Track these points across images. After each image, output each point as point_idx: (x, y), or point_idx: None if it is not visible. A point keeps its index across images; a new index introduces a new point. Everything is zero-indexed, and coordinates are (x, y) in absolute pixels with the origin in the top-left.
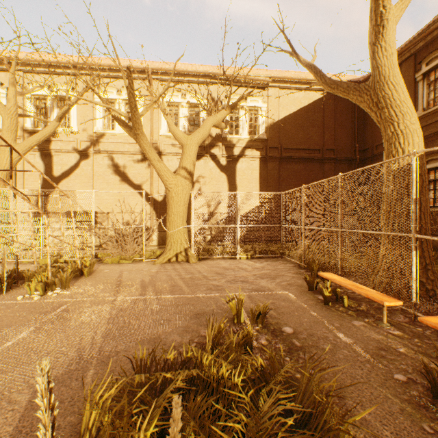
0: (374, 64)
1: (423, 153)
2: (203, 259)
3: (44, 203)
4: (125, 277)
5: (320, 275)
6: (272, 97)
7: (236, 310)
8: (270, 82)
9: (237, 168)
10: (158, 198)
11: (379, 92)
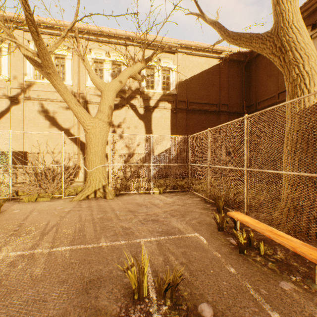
0: (277, 10)
1: None
2: (120, 194)
3: None
4: (31, 219)
5: (230, 215)
6: (181, 61)
7: (137, 281)
8: (179, 48)
9: (153, 117)
10: (85, 140)
11: (283, 36)
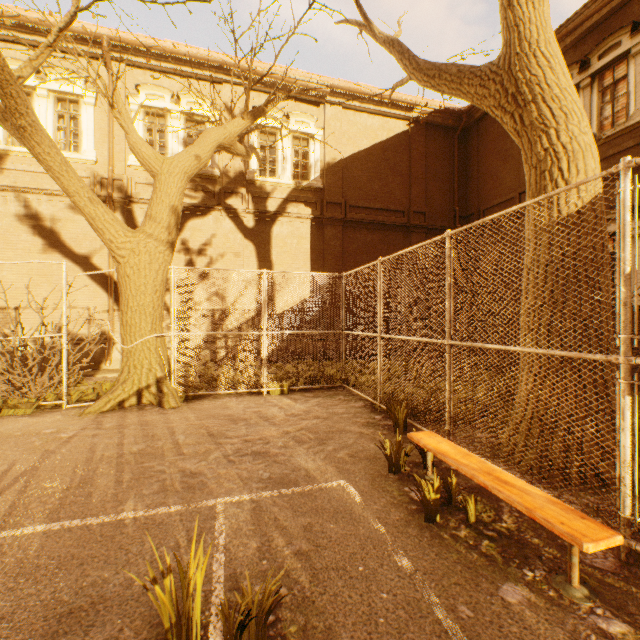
0: (509, 19)
1: (601, 192)
2: (197, 396)
3: None
4: None
5: (414, 440)
6: (332, 120)
7: (176, 609)
8: (328, 94)
9: (274, 234)
10: None
11: (520, 72)
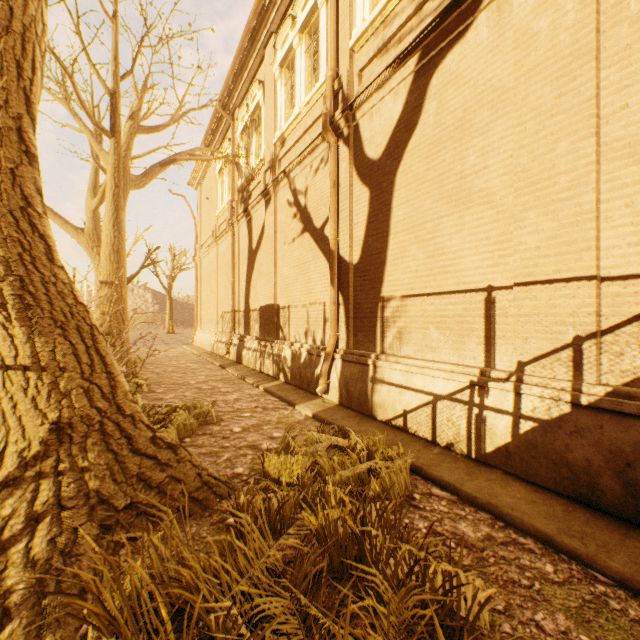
0: None
1: None
2: None
3: (248, 295)
4: None
5: None
6: None
7: None
8: None
9: None
10: (348, 253)
11: None
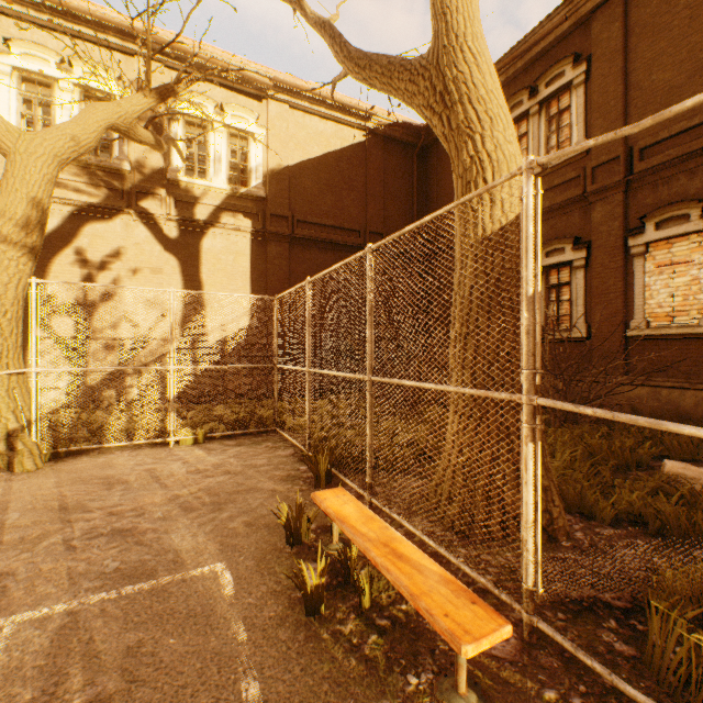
0: (437, 6)
1: None
2: (75, 452)
3: None
4: None
5: (316, 502)
6: (277, 120)
7: None
8: (271, 87)
9: (204, 248)
10: None
11: (447, 68)
